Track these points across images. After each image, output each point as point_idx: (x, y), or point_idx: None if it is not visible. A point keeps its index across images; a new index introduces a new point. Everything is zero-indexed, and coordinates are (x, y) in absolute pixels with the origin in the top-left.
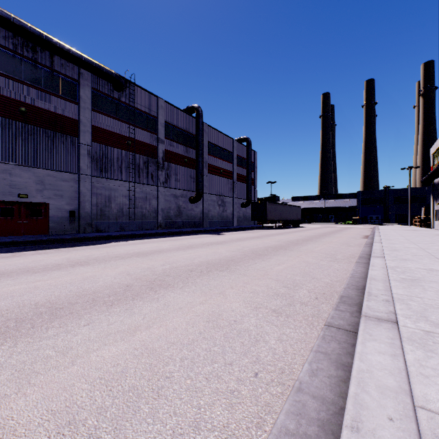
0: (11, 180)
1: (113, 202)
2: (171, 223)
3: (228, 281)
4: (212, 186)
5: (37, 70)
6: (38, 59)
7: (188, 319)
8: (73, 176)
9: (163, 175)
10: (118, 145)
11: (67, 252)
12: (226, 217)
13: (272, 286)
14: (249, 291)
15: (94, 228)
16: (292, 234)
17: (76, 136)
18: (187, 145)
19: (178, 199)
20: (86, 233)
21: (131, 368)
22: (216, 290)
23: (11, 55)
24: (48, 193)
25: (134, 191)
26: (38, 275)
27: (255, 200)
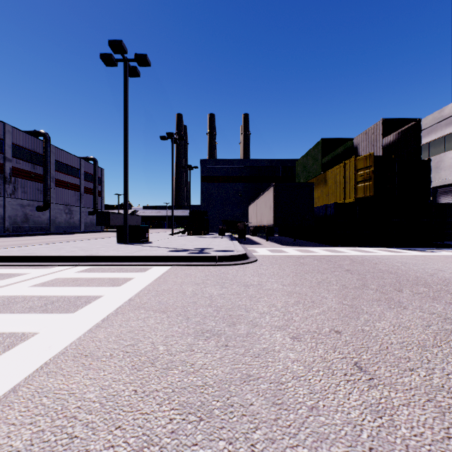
0: None
1: None
2: (19, 228)
3: None
4: (59, 197)
5: None
6: None
7: None
8: None
9: (11, 188)
10: None
11: None
12: (73, 223)
13: None
14: None
15: None
16: None
17: None
18: (34, 162)
19: (25, 208)
20: None
21: None
22: None
23: None
24: None
25: None
26: None
27: (102, 209)
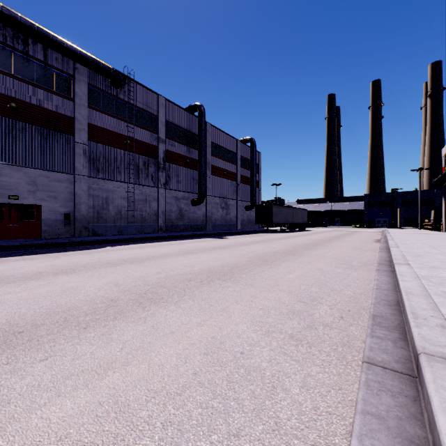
0: (0, 180)
1: (111, 204)
2: (173, 226)
3: (232, 294)
4: (215, 188)
5: (29, 63)
6: (29, 52)
7: (181, 350)
8: (67, 177)
9: (164, 177)
10: (116, 144)
11: (55, 258)
12: (229, 220)
13: (285, 300)
14: (258, 308)
15: (90, 232)
16: (299, 238)
17: (71, 135)
18: (189, 145)
19: (179, 201)
20: (81, 237)
21: (85, 443)
22: (218, 306)
23: (0, 48)
24: (41, 195)
25: (133, 193)
26: (11, 286)
27: (260, 203)
